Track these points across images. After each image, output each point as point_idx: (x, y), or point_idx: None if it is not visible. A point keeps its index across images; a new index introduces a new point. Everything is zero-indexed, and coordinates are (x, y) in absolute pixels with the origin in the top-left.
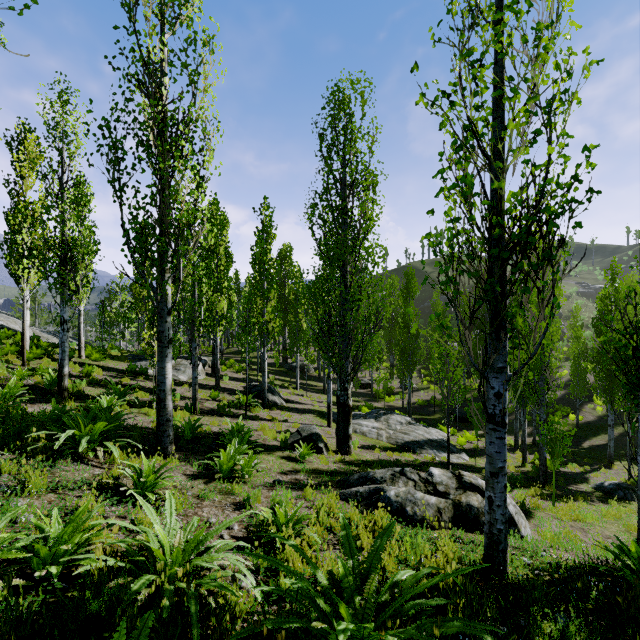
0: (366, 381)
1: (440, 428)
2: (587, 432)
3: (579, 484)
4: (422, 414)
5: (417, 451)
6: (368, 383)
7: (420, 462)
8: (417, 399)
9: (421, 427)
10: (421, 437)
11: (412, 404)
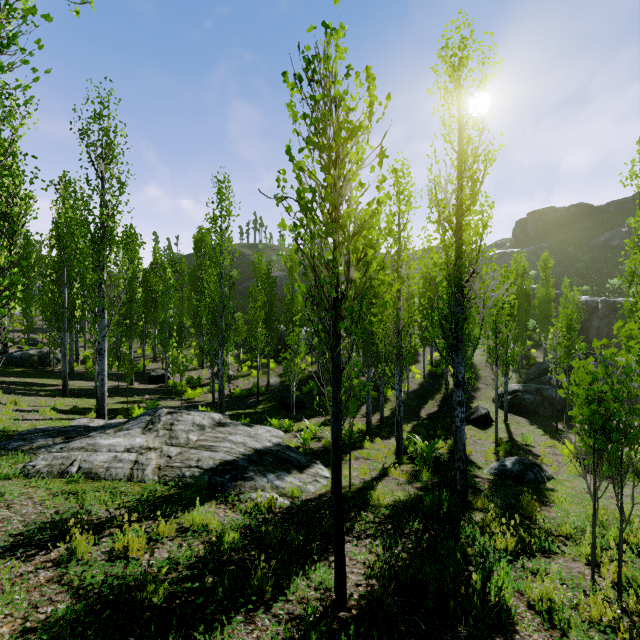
0: (160, 372)
1: (270, 423)
2: (417, 401)
3: (476, 473)
4: (242, 408)
5: (231, 490)
6: (163, 374)
7: (238, 540)
8: (235, 388)
9: (241, 428)
10: (241, 449)
11: (228, 396)
